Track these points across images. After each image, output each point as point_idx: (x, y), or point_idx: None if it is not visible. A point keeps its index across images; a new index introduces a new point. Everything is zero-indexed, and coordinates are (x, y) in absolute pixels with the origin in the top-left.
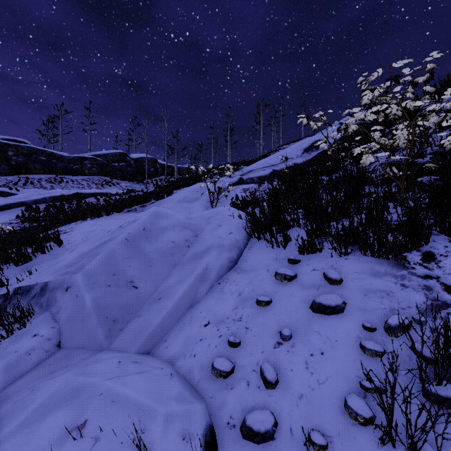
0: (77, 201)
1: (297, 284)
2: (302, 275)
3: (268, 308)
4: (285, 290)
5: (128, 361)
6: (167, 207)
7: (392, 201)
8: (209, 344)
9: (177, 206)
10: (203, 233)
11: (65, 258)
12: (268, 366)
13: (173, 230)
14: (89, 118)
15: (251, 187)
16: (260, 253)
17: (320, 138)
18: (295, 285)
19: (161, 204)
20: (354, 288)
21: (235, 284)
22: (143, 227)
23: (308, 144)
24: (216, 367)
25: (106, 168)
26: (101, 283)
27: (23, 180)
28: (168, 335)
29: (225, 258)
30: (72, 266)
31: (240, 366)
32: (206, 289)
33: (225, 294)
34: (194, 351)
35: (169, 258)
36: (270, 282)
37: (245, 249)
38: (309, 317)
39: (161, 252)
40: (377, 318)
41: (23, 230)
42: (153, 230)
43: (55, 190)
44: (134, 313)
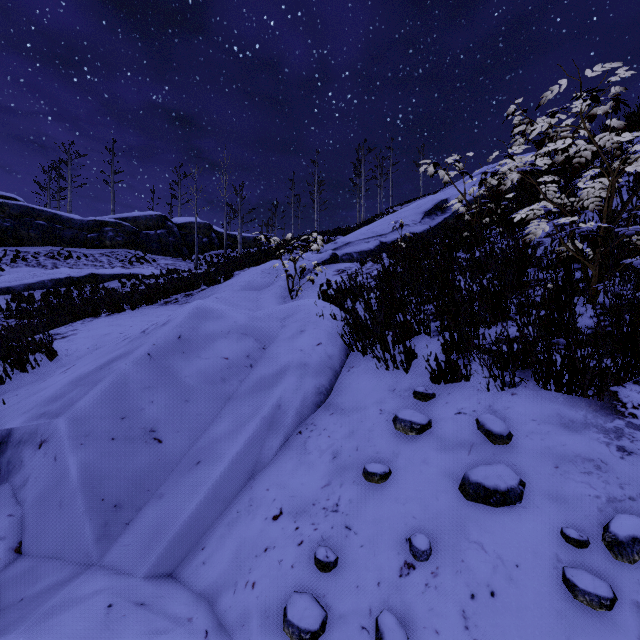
0: (91, 286)
1: (432, 440)
2: (440, 423)
3: (384, 486)
4: (412, 451)
5: (127, 604)
6: (222, 298)
7: (576, 294)
8: (281, 559)
9: (238, 295)
10: (275, 344)
11: (50, 385)
12: (392, 623)
13: (227, 338)
14: (112, 165)
15: (349, 267)
16: (367, 378)
17: (447, 197)
18: (430, 442)
19: (214, 291)
20: (535, 452)
21: (327, 435)
22: (178, 334)
23: (430, 206)
24: (292, 621)
25: (136, 237)
26: (99, 434)
27: (11, 254)
28: (208, 536)
29: (311, 388)
30: (56, 400)
31: (338, 617)
32: (278, 444)
33: (309, 455)
34: (252, 574)
35: (218, 386)
36: (385, 433)
37: (342, 371)
38: (459, 509)
39: (206, 377)
40: (586, 517)
41: (6, 330)
42: (194, 338)
43: (59, 270)
44: (152, 491)
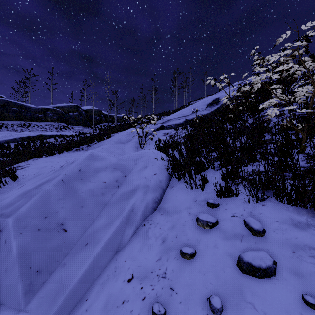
0: (40, 141)
1: (219, 232)
2: (223, 222)
3: (192, 262)
4: (208, 239)
5: None
6: (105, 148)
7: (292, 147)
8: (132, 310)
9: (113, 146)
10: (131, 174)
11: (9, 196)
12: None
13: (105, 171)
14: (51, 80)
15: (170, 131)
16: (180, 193)
17: (218, 97)
18: (218, 234)
19: (101, 144)
20: (280, 242)
21: (159, 227)
22: (79, 168)
23: (210, 101)
24: None
25: (63, 116)
26: (31, 227)
27: None
28: (90, 291)
29: (150, 199)
30: (10, 206)
31: None
32: (132, 232)
33: (149, 240)
34: None
35: (100, 198)
36: (192, 227)
37: (167, 189)
38: (238, 279)
39: (93, 192)
40: None
41: None
42: (87, 171)
43: (23, 133)
44: (59, 261)
